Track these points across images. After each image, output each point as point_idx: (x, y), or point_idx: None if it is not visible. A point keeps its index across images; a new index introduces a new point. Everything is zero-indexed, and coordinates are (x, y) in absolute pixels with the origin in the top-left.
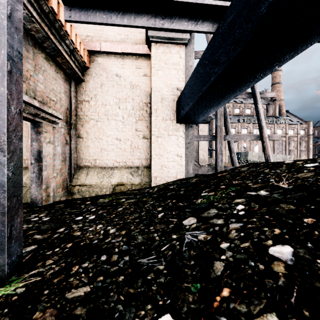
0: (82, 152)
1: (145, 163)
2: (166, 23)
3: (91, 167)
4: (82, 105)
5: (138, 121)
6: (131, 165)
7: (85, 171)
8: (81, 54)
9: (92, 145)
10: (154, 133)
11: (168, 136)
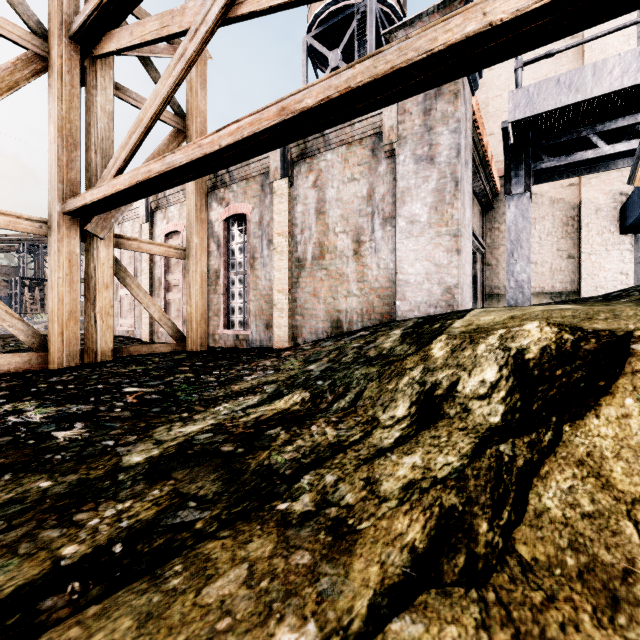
0: (491, 279)
1: (571, 287)
2: (601, 168)
3: (501, 294)
4: (491, 233)
5: (561, 239)
6: (550, 291)
7: (496, 298)
8: (497, 186)
9: (502, 272)
10: (585, 250)
11: (605, 252)
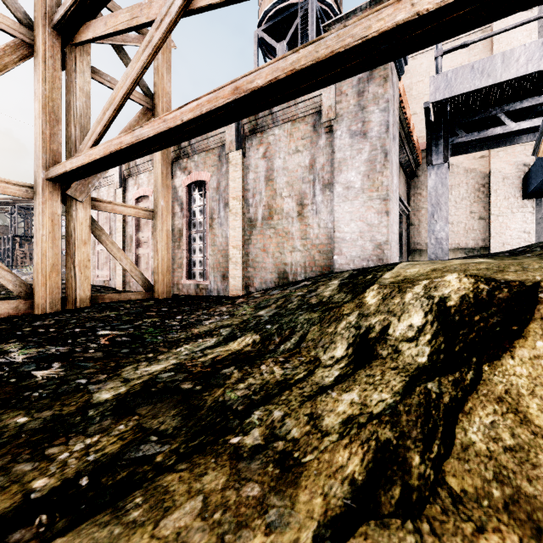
0: (414, 237)
1: (482, 244)
2: (508, 142)
3: (423, 250)
4: (414, 198)
5: (473, 203)
6: (464, 247)
7: (418, 253)
8: (419, 158)
9: (423, 231)
10: (494, 212)
11: (511, 214)
